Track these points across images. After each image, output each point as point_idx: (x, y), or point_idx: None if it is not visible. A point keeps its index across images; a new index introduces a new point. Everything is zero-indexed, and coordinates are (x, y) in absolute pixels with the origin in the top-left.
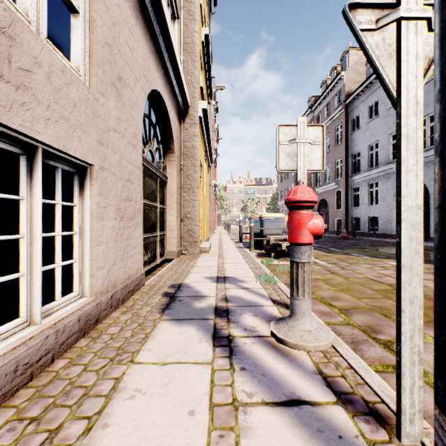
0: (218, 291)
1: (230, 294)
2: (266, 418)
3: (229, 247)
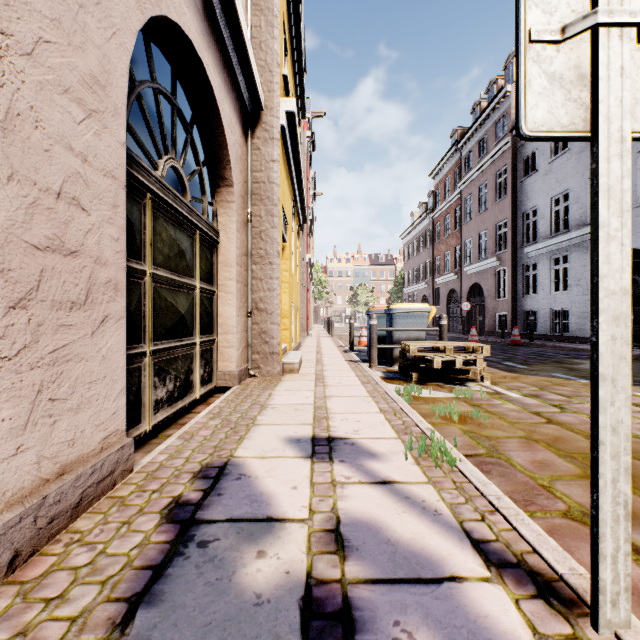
0: (315, 496)
1: (347, 510)
2: None
3: (334, 360)
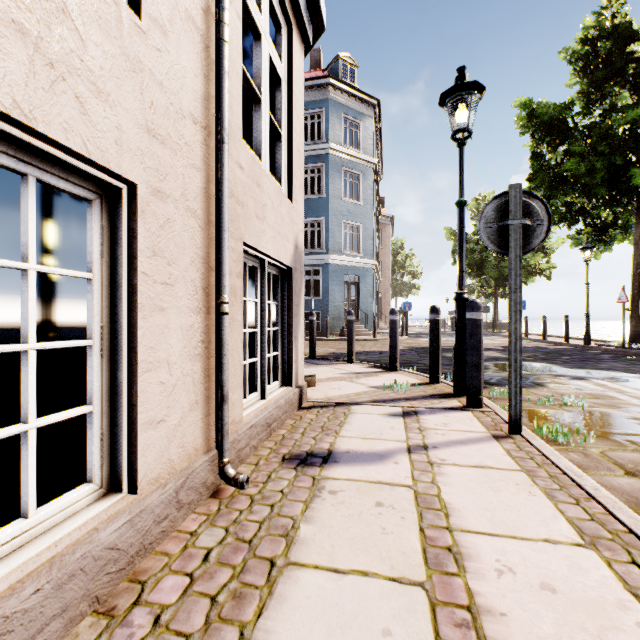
0: None
1: None
2: None
3: None
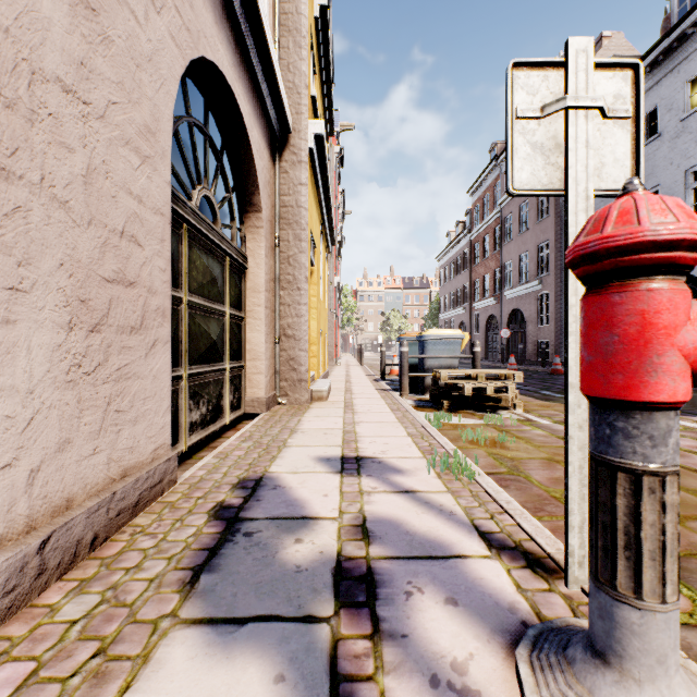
0: (344, 502)
1: (373, 511)
2: None
3: (364, 388)
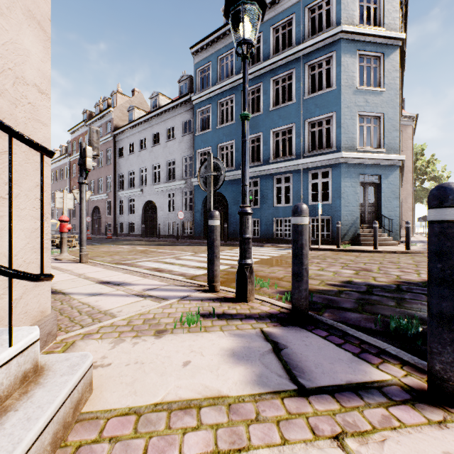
0: None
1: None
2: (55, 263)
3: None
